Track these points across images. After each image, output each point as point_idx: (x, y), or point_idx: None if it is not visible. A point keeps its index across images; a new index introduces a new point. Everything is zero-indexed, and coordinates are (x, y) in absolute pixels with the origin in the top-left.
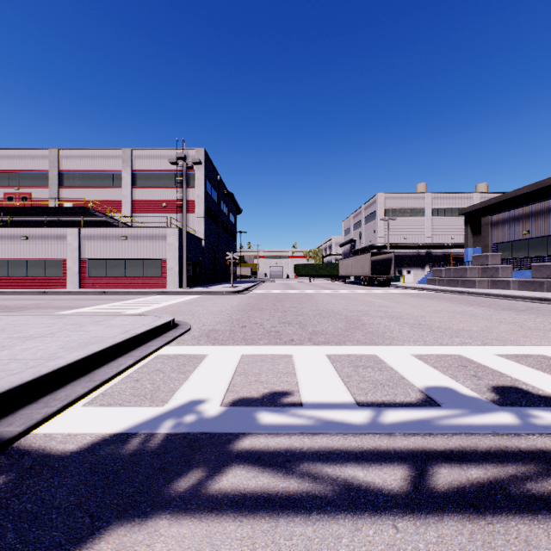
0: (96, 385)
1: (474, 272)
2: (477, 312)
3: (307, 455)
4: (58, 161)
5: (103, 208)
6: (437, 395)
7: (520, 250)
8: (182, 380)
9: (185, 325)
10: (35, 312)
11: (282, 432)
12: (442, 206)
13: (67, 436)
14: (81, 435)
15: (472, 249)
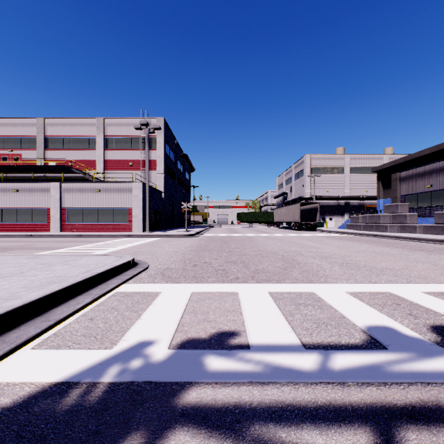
0: (50, 325)
1: (386, 219)
2: (394, 253)
3: (258, 413)
4: (44, 128)
5: (81, 167)
6: (380, 336)
7: (424, 201)
8: (134, 319)
9: (144, 264)
10: (18, 252)
11: (230, 381)
12: (357, 165)
13: (5, 386)
14: (20, 385)
15: (382, 200)
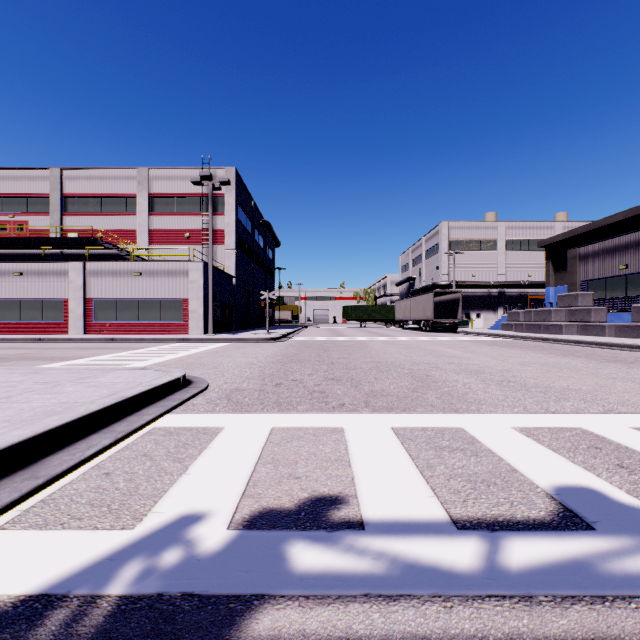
0: (37, 485)
1: (560, 315)
2: (576, 365)
3: None
4: (61, 183)
5: (115, 239)
6: (579, 504)
7: (616, 289)
8: (177, 475)
9: (201, 382)
10: (16, 364)
11: (331, 594)
12: (517, 237)
13: None
14: None
15: (553, 288)
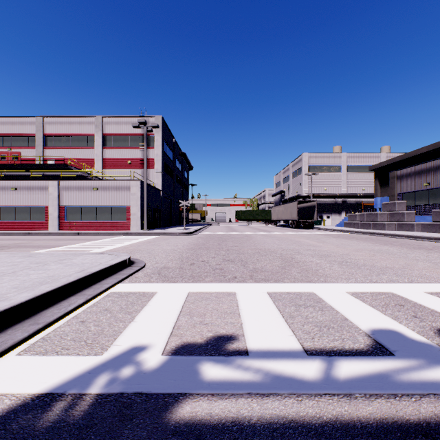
0: (39, 328)
1: (384, 217)
2: (393, 251)
3: (258, 431)
4: (43, 126)
5: (79, 165)
6: (386, 340)
7: (422, 199)
8: (128, 322)
9: (140, 262)
10: (14, 250)
11: (227, 392)
12: (355, 163)
13: None
14: None
15: (380, 198)
